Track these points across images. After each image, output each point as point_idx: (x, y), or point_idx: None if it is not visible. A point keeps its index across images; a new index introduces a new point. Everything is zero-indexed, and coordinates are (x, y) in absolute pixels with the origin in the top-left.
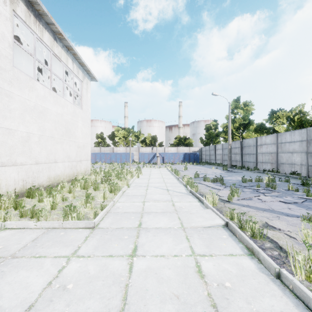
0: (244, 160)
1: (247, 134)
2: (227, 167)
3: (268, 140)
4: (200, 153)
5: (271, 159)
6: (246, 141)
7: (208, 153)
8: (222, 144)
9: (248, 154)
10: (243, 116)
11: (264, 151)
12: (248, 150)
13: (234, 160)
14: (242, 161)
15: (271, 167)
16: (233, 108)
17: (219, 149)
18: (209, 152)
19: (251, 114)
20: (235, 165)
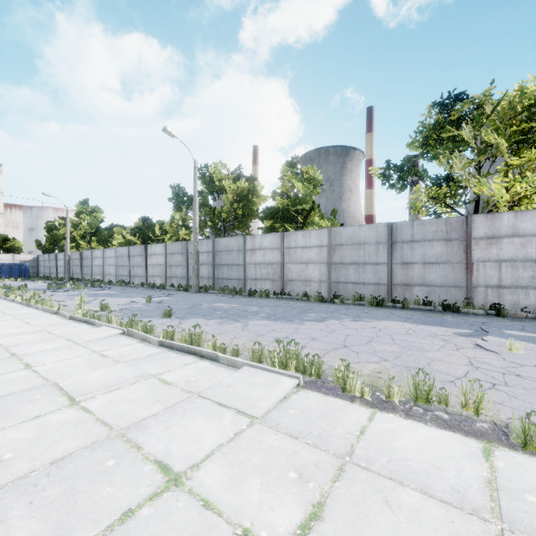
0: (84, 272)
1: (96, 243)
2: (65, 281)
3: (99, 254)
4: (36, 264)
5: (101, 271)
6: (86, 253)
7: (48, 265)
8: (64, 253)
9: (87, 267)
10: (90, 223)
11: (97, 264)
12: (87, 262)
13: (76, 272)
14: (82, 273)
15: (101, 278)
16: (78, 212)
17: (62, 259)
18: (50, 263)
19: (101, 222)
20: (74, 279)
